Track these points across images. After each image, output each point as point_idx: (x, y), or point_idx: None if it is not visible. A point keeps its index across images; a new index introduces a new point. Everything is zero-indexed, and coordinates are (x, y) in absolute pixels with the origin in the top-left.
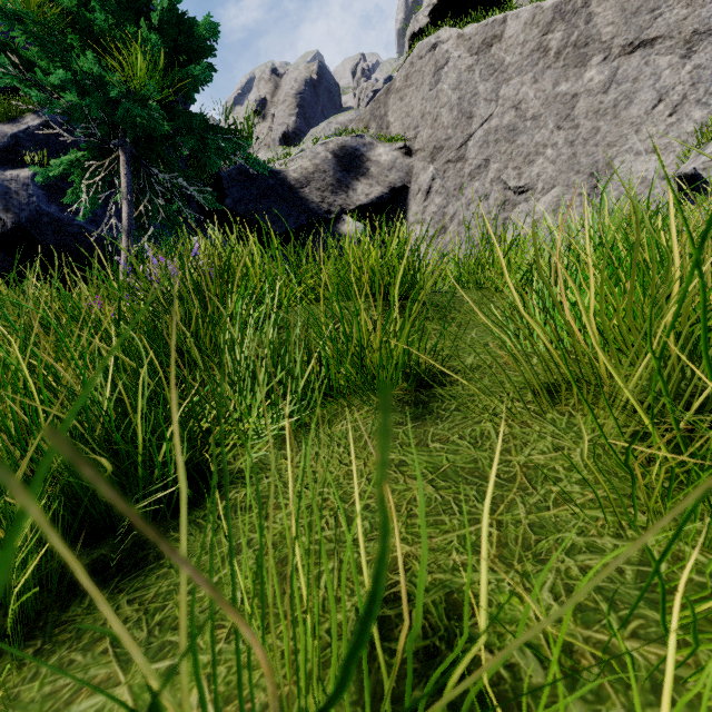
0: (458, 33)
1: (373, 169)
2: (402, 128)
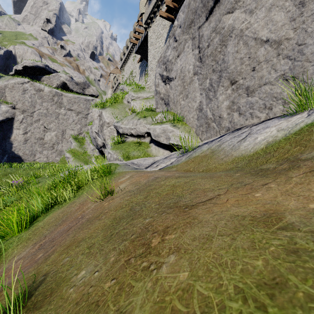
0: (31, 83)
1: None
2: (11, 100)
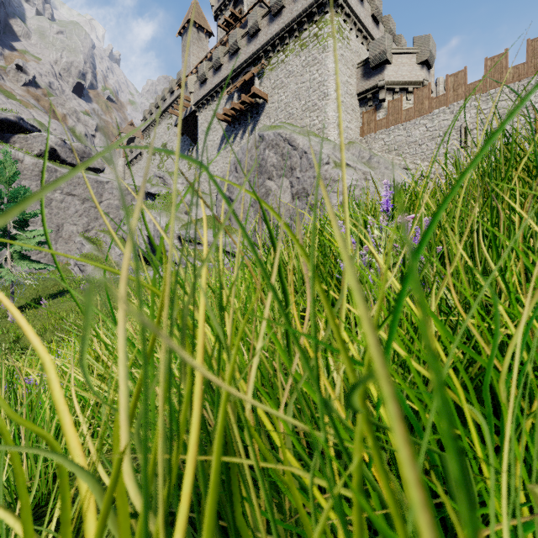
0: (0, 147)
1: None
2: None
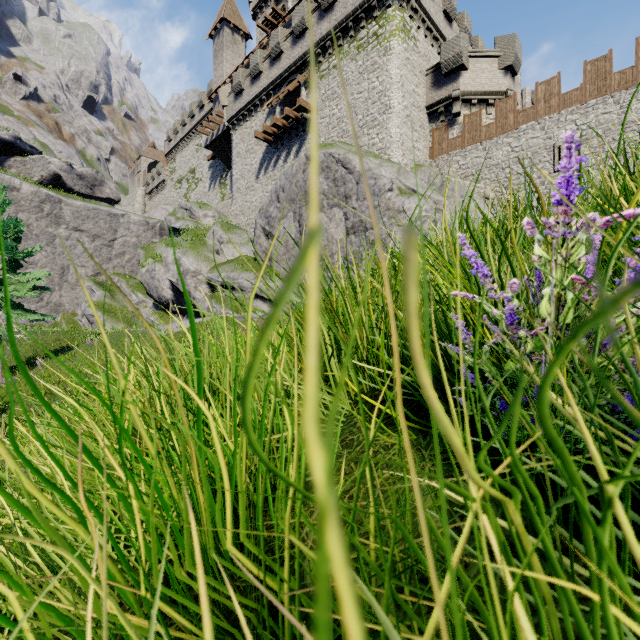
0: None
1: None
2: None
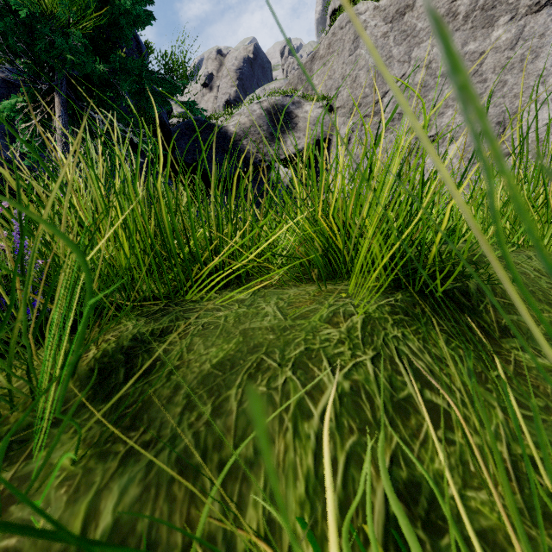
0: (375, 6)
1: (300, 124)
2: (325, 89)
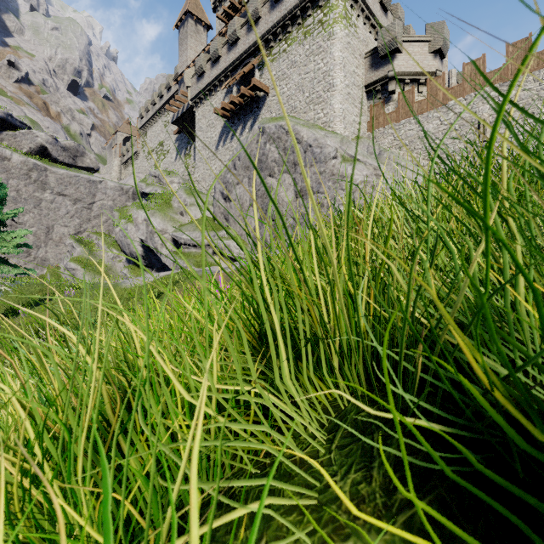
0: None
1: None
2: None
